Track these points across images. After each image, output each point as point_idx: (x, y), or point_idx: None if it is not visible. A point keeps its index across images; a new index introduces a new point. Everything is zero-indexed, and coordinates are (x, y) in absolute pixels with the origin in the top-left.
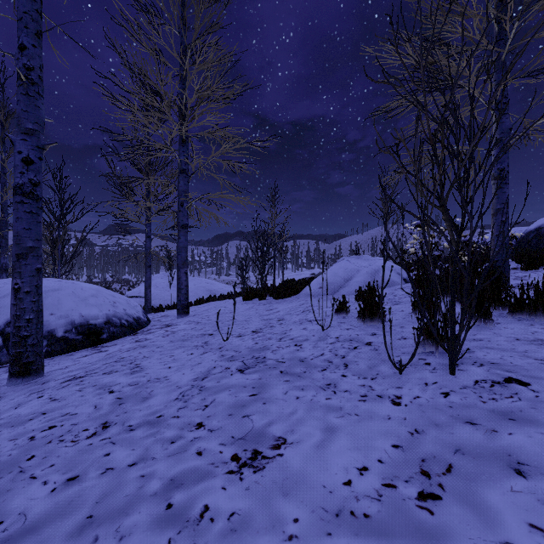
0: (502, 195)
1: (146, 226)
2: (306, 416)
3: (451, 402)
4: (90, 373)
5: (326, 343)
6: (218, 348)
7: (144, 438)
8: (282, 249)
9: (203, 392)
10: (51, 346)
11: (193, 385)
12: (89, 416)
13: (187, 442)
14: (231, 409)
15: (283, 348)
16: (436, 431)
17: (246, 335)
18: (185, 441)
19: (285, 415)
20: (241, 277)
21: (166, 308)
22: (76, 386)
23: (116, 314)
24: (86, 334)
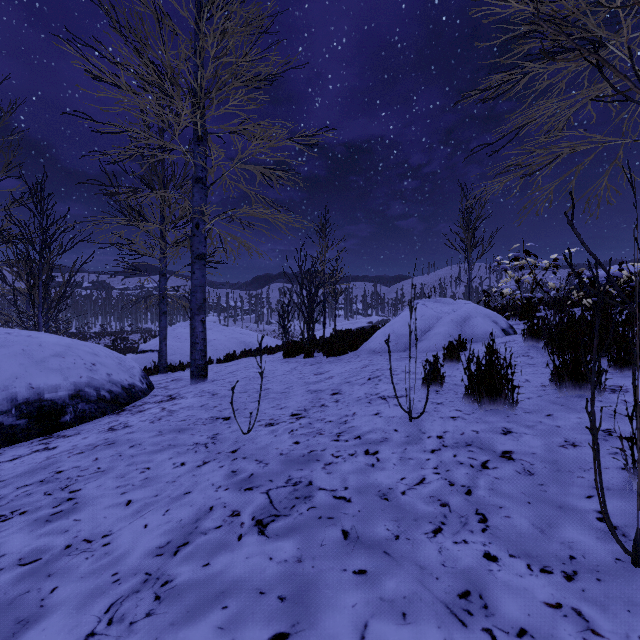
0: None
1: (160, 261)
2: None
3: None
4: None
5: (424, 451)
6: (231, 453)
7: None
8: (334, 292)
9: (161, 607)
10: None
11: (148, 573)
12: None
13: None
14: None
15: (344, 458)
16: None
17: (280, 422)
18: None
19: None
20: (282, 327)
21: (187, 366)
22: None
23: (91, 382)
24: (34, 416)
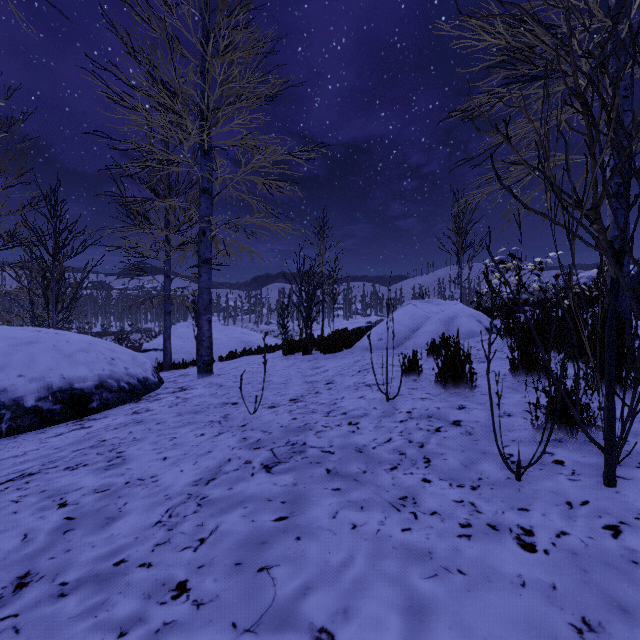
0: (621, 217)
1: (165, 263)
2: (370, 573)
3: (632, 550)
4: (47, 467)
5: (394, 421)
6: (241, 427)
7: (74, 618)
8: (332, 292)
9: (203, 509)
10: (16, 420)
11: (190, 494)
12: (6, 557)
13: (148, 635)
14: (241, 550)
15: (332, 427)
16: (629, 628)
17: (281, 405)
18: (145, 632)
19: (332, 568)
20: (282, 326)
21: (190, 364)
22: (15, 492)
23: (112, 374)
24: (67, 402)
